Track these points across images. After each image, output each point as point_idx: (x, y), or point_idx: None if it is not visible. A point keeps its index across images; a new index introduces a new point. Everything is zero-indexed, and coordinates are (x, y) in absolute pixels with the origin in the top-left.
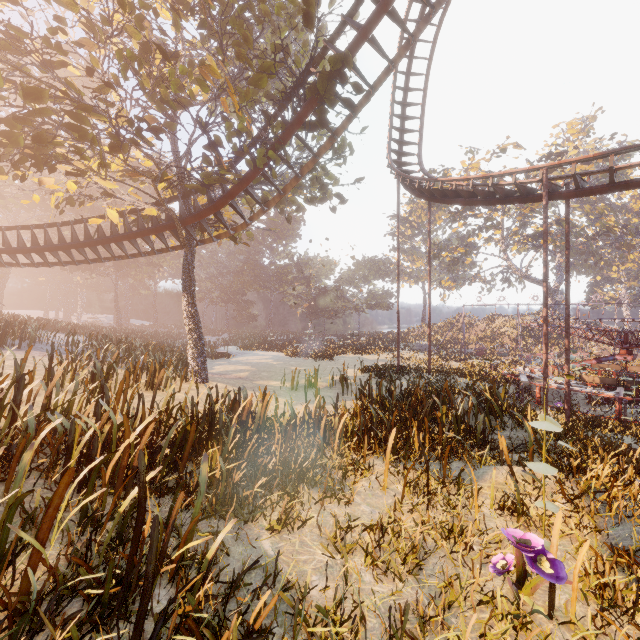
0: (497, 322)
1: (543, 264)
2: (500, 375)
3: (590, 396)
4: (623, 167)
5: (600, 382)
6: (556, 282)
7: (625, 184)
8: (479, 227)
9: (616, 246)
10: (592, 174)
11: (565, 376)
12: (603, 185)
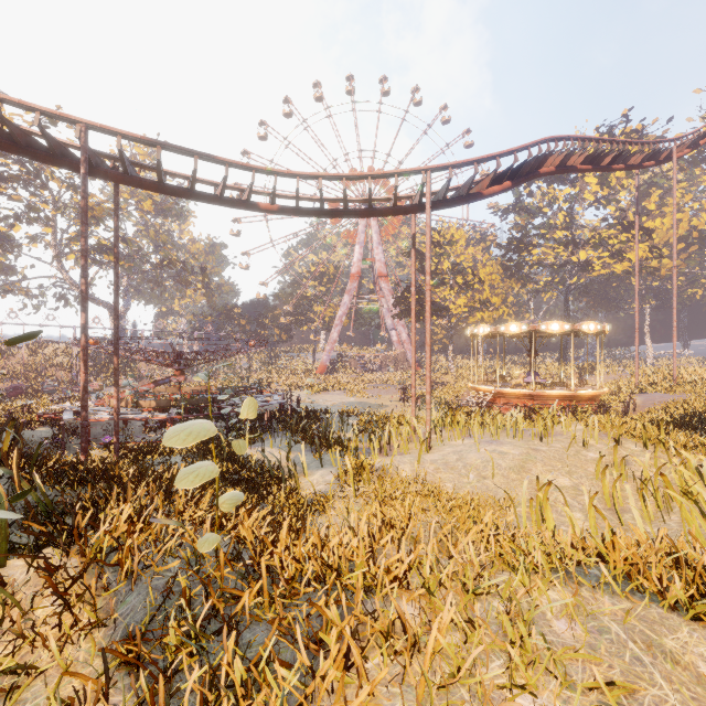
0: (48, 350)
1: (82, 253)
2: (35, 417)
3: (147, 422)
4: (172, 173)
5: (157, 405)
6: (123, 307)
7: (173, 188)
8: (16, 214)
9: (178, 280)
10: (144, 168)
11: (115, 402)
12: (153, 181)
